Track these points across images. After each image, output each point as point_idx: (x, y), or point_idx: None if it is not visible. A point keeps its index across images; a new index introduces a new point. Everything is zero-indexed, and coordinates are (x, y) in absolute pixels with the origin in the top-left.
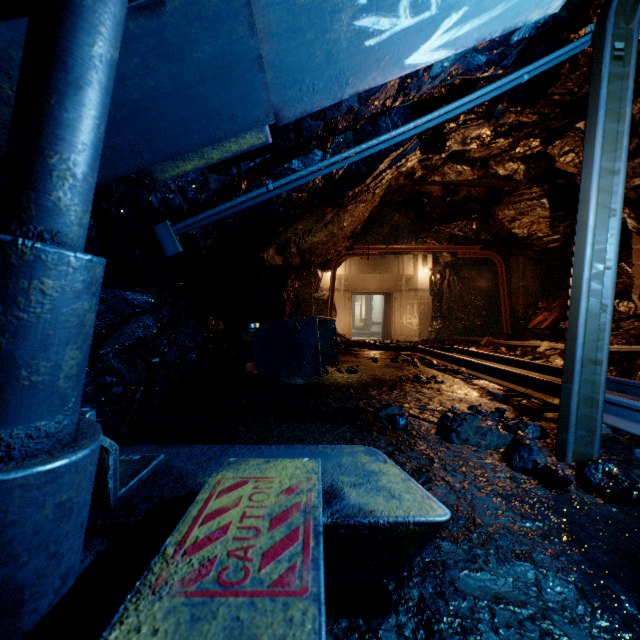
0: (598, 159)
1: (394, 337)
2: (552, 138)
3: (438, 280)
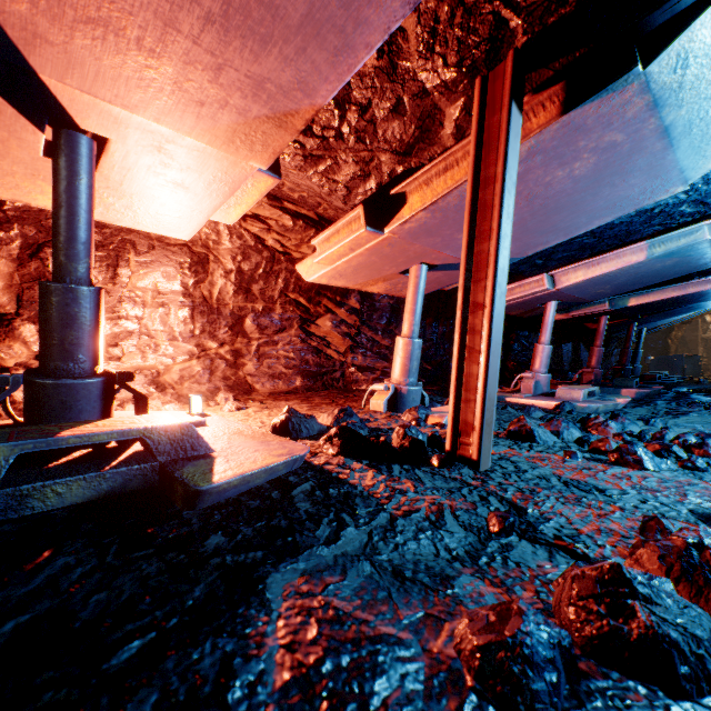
0: None
1: None
2: None
3: None
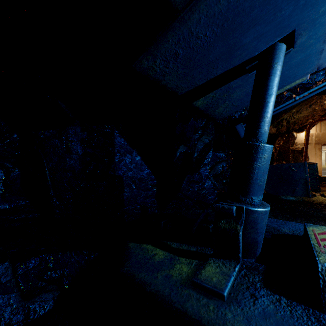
0: None
1: None
2: None
3: None
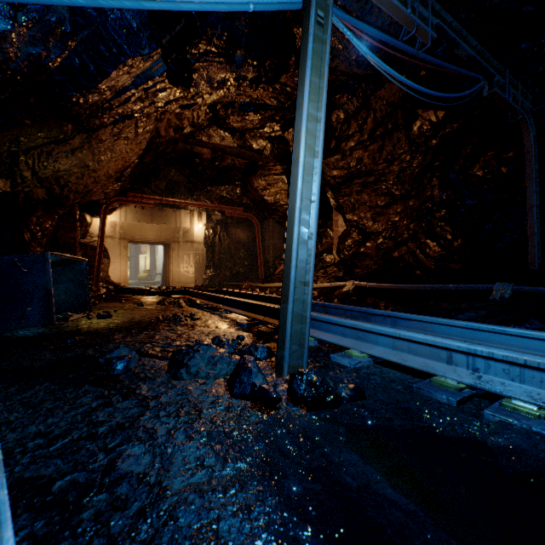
0: (307, 104)
1: (173, 284)
2: (288, 126)
3: (211, 234)
